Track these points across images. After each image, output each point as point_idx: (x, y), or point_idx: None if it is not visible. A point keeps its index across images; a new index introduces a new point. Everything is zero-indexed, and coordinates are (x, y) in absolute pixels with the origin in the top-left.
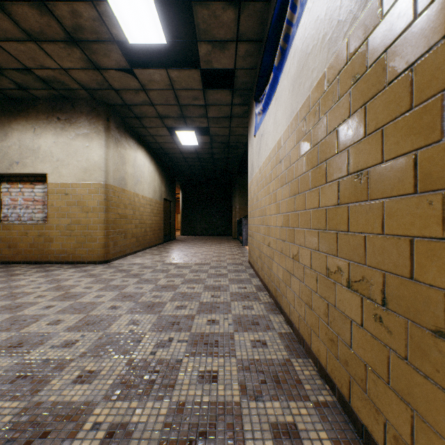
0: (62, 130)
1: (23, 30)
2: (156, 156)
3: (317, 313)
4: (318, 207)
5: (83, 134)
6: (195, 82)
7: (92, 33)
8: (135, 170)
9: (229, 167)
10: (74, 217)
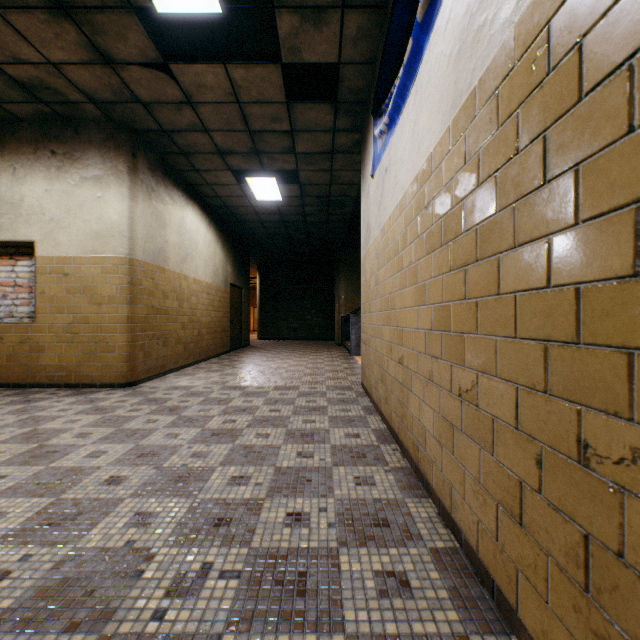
0: (58, 171)
1: None
2: (217, 218)
3: (540, 543)
4: (546, 286)
5: (93, 177)
6: (274, 89)
7: None
8: (182, 239)
9: (329, 236)
10: (78, 313)
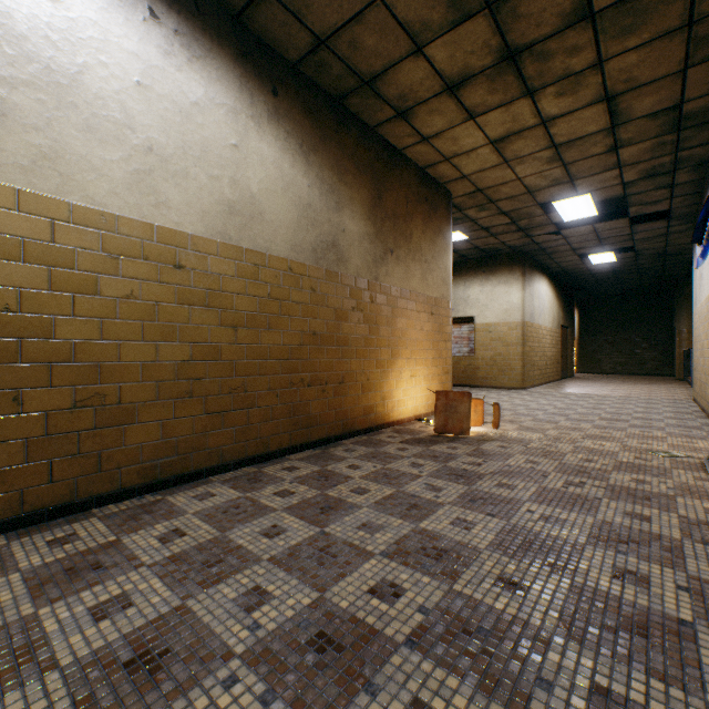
0: (485, 281)
1: (489, 234)
2: (553, 278)
3: None
4: None
5: (503, 282)
6: (621, 224)
7: (537, 224)
8: (538, 302)
9: (665, 273)
10: (495, 351)
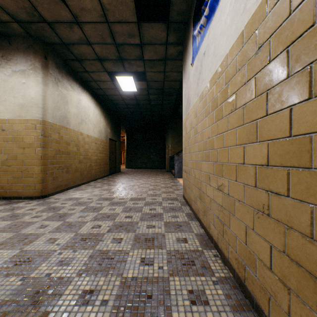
0: None
1: None
2: (101, 102)
3: None
4: None
5: (20, 71)
6: (129, 11)
7: None
8: (79, 111)
9: (163, 113)
10: (10, 153)
